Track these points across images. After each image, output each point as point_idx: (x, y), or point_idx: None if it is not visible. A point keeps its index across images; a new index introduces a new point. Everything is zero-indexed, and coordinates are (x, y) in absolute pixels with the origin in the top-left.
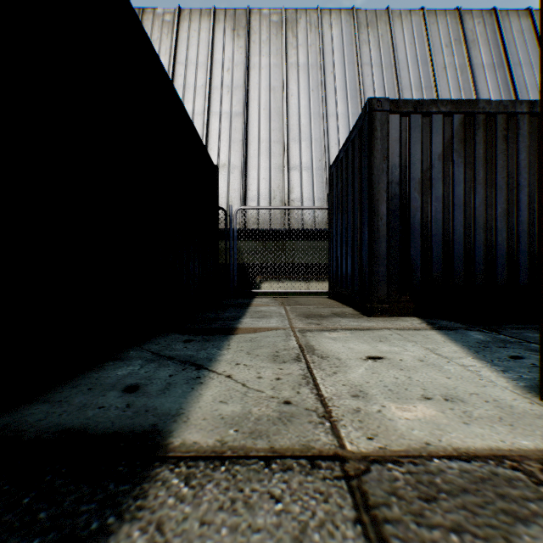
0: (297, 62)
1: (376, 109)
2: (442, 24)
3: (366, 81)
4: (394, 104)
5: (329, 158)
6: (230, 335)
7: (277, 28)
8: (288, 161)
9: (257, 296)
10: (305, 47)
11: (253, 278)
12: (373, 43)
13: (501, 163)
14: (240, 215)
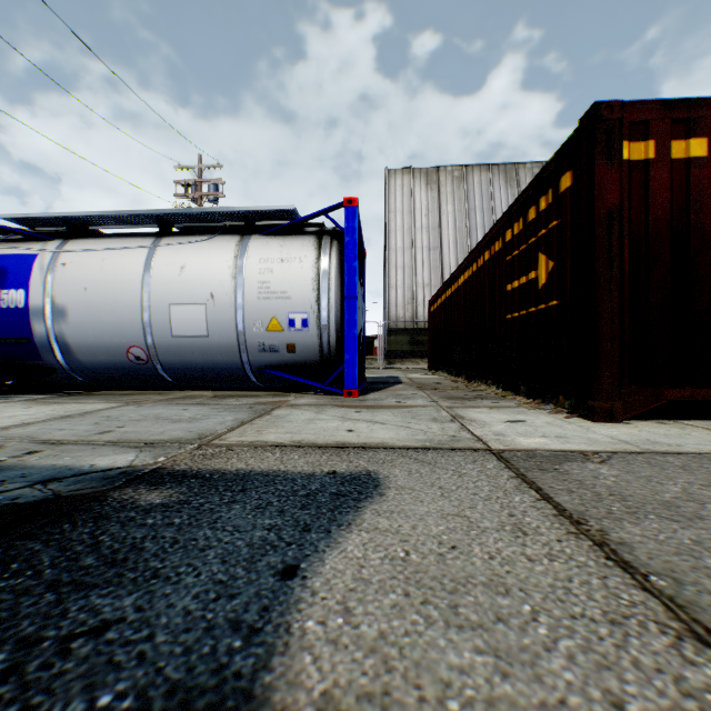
0: None
1: None
2: None
3: None
4: None
5: None
6: None
7: None
8: None
9: None
10: None
11: None
12: None
13: None
14: None
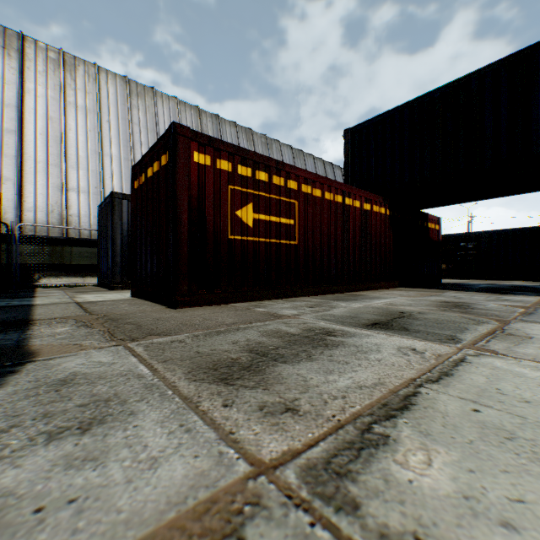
0: (76, 102)
1: (116, 196)
2: (189, 113)
3: (136, 137)
4: (125, 196)
5: (105, 187)
6: (35, 297)
7: (55, 65)
8: (67, 183)
9: (39, 288)
10: (84, 92)
11: (32, 275)
12: (142, 110)
13: None
14: (16, 223)
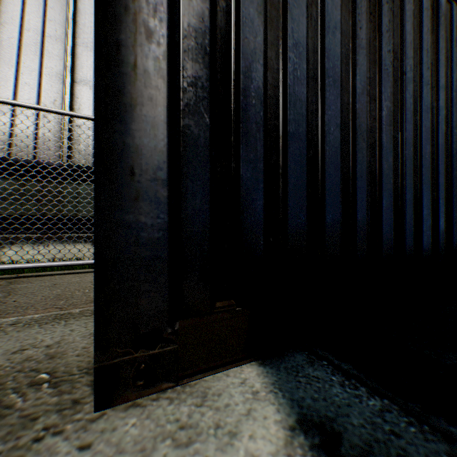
0: None
1: None
2: None
3: None
4: None
5: None
6: None
7: None
8: (73, 70)
9: None
10: None
11: None
12: None
13: (387, 23)
14: None
